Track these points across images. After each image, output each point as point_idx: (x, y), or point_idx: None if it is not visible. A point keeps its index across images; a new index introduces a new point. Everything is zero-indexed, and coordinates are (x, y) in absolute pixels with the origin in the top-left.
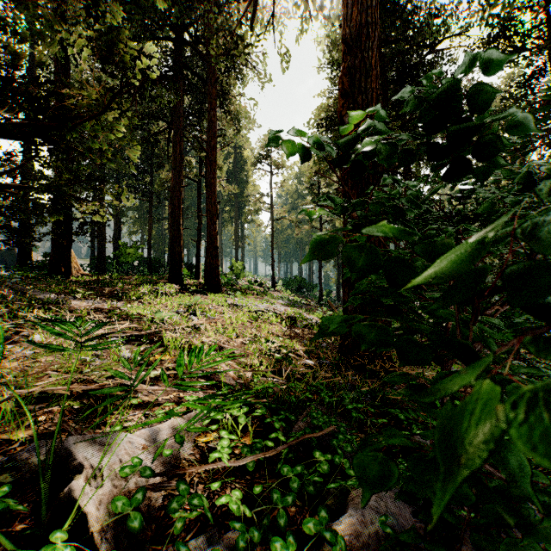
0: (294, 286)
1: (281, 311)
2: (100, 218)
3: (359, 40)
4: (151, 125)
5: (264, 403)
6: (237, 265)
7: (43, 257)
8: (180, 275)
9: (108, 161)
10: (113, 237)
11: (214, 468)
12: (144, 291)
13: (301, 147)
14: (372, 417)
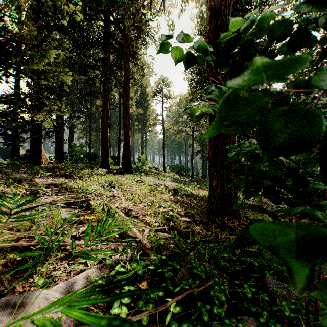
0: (176, 169)
1: (169, 185)
2: (48, 124)
3: (220, 9)
4: (91, 73)
5: (157, 255)
6: (142, 157)
7: (26, 152)
8: (107, 163)
9: (47, 81)
10: (68, 140)
11: (117, 314)
12: (85, 173)
13: (186, 55)
14: (233, 261)
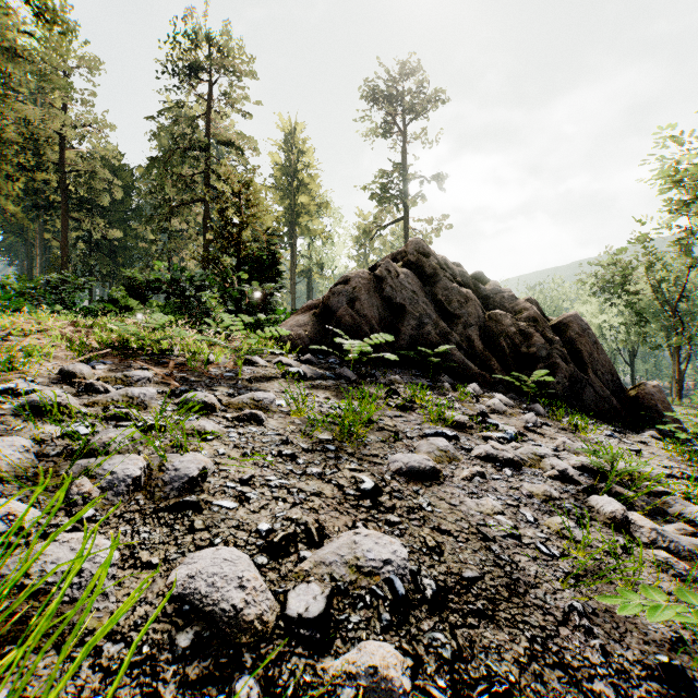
0: None
1: None
2: None
3: None
4: None
5: None
6: None
7: None
8: None
9: None
10: None
11: None
12: None
13: None
14: None
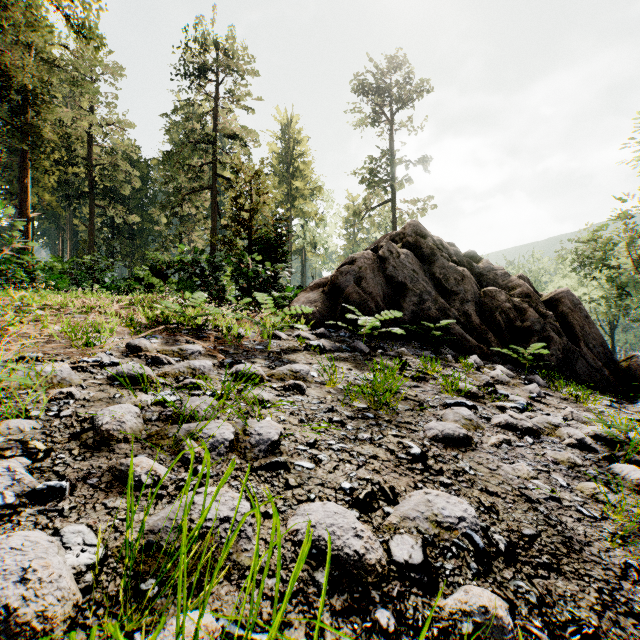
0: None
1: None
2: None
3: None
4: None
5: None
6: None
7: None
8: None
9: None
10: None
11: None
12: None
13: None
14: None
